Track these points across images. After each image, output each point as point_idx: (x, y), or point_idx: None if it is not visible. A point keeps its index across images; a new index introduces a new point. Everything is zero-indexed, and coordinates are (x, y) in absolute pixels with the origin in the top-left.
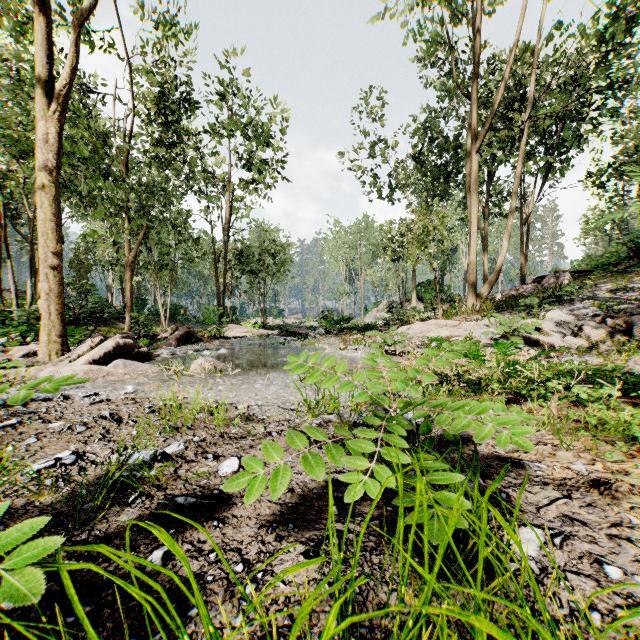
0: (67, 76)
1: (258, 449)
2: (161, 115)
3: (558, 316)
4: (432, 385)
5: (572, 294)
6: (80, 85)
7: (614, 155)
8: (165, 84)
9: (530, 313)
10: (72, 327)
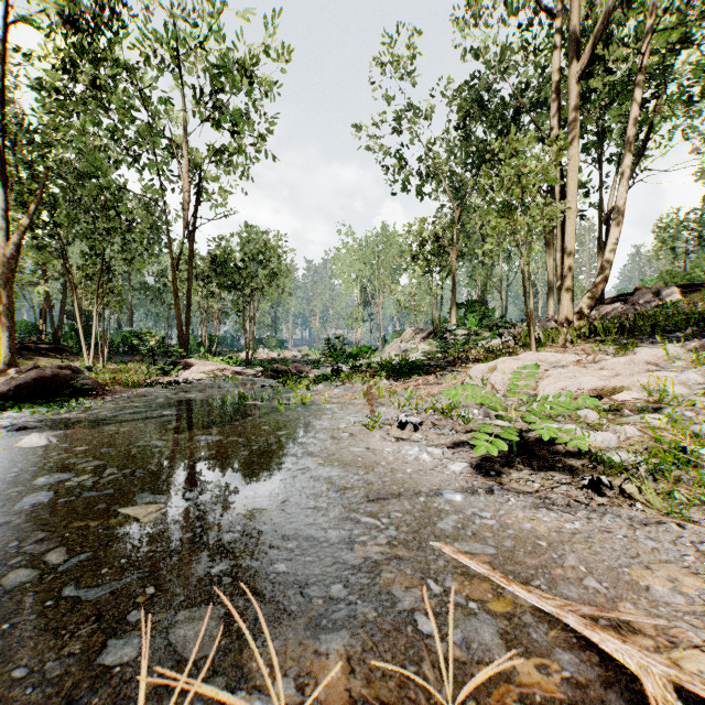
0: None
1: None
2: (69, 23)
3: None
4: None
5: None
6: None
7: None
8: None
9: None
10: None
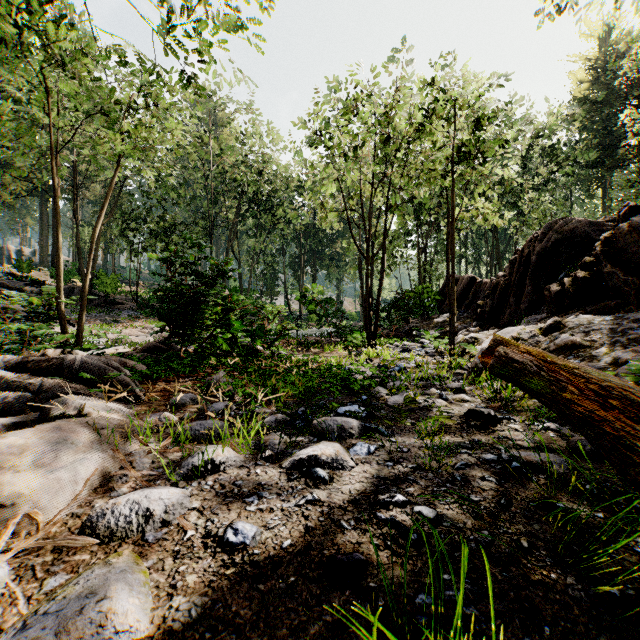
0: None
1: None
2: None
3: None
4: None
5: None
6: None
7: None
8: None
9: None
10: None
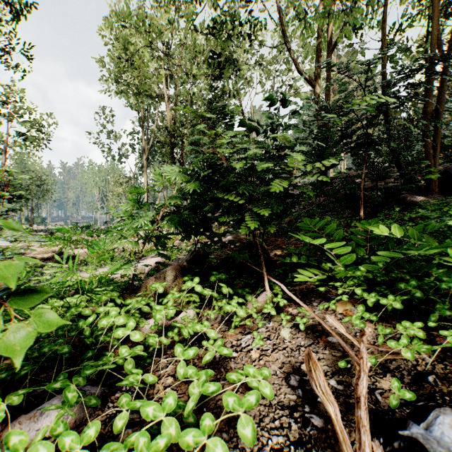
0: None
1: None
2: None
3: None
4: None
5: None
6: None
7: None
8: None
9: None
10: None
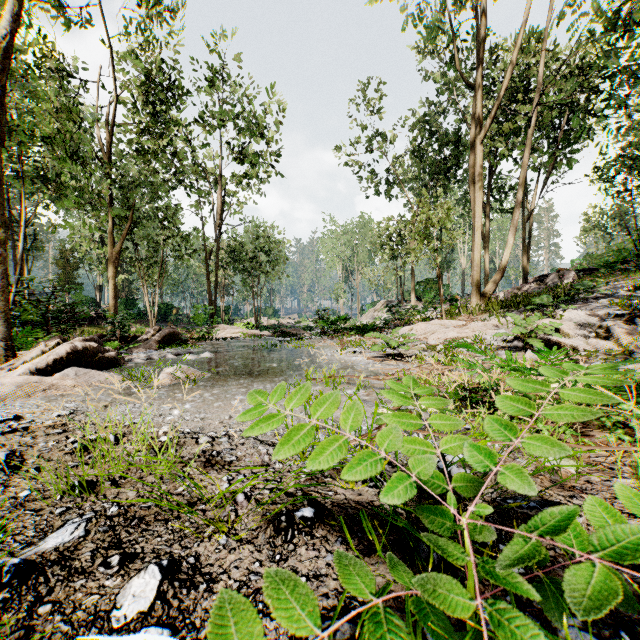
0: (9, 26)
1: (206, 536)
2: (147, 103)
3: (577, 316)
4: (454, 401)
5: (586, 292)
6: (60, 70)
7: (620, 149)
8: (151, 70)
9: (542, 312)
10: (27, 328)
